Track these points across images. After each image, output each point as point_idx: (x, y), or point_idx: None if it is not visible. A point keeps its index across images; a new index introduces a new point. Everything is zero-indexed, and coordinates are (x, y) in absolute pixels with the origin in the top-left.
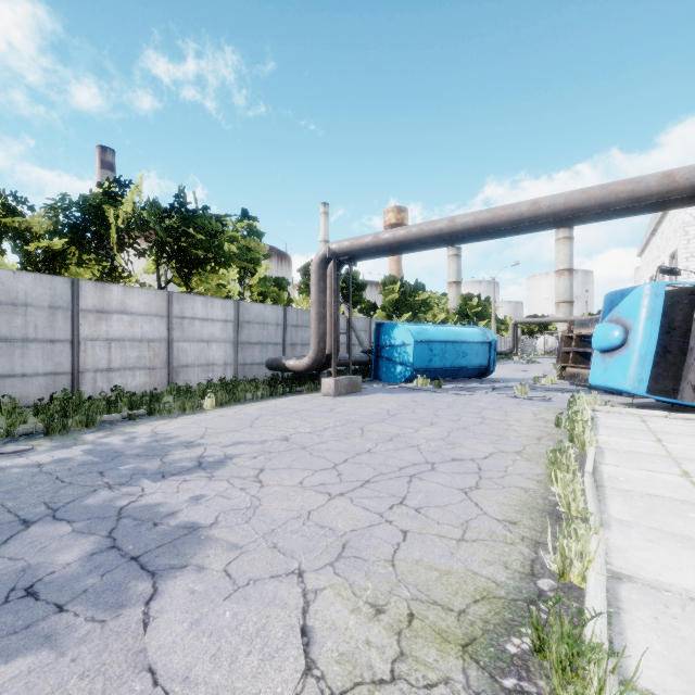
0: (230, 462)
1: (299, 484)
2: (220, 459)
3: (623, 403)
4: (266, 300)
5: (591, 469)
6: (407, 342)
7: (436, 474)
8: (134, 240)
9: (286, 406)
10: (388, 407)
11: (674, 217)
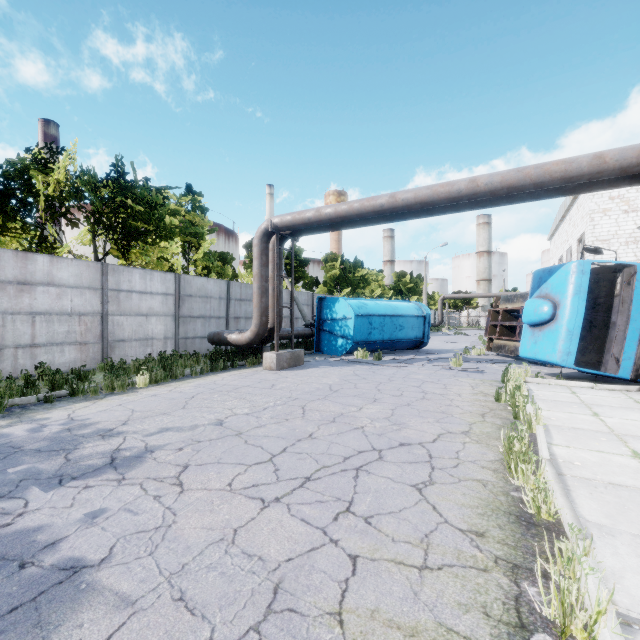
0: (150, 456)
1: (227, 487)
2: (139, 453)
3: (549, 374)
4: (211, 274)
5: (548, 455)
6: (348, 316)
7: (384, 464)
8: (66, 209)
9: (225, 382)
10: (330, 382)
11: (582, 205)
